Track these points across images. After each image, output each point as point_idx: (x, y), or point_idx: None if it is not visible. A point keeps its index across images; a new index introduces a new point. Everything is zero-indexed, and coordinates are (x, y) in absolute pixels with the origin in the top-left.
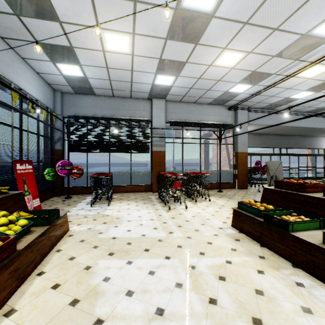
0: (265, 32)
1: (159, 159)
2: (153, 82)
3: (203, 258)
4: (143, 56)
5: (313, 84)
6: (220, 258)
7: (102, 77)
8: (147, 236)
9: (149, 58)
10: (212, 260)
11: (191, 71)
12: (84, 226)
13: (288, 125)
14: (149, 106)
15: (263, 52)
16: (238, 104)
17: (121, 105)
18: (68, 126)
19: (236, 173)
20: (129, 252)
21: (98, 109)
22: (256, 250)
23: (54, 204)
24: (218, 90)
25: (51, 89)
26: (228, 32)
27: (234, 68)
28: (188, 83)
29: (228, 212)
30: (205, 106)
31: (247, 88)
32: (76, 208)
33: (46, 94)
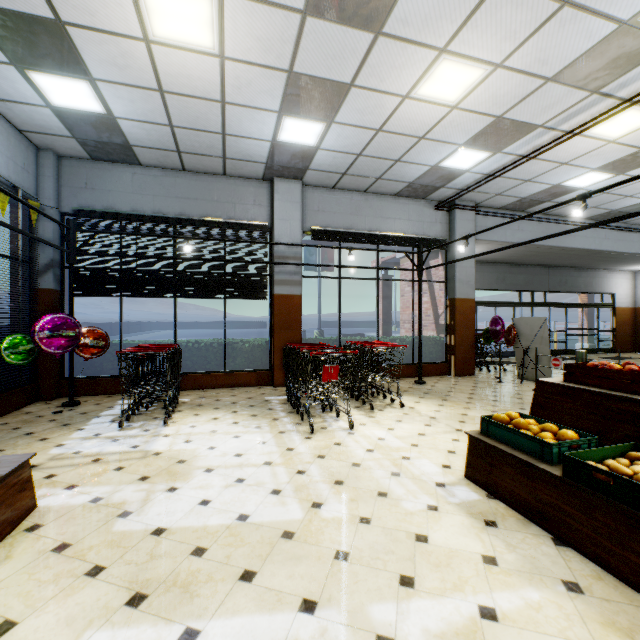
0: (541, 8)
1: (289, 312)
2: (275, 136)
3: (412, 600)
4: (249, 62)
5: (615, 155)
6: (461, 597)
7: (152, 117)
8: (251, 520)
9: (263, 68)
10: (438, 608)
11: (361, 110)
12: (82, 493)
13: (553, 245)
14: (266, 195)
15: (528, 66)
16: (458, 196)
17: (201, 190)
18: (70, 233)
19: (452, 344)
20: (193, 589)
21: (148, 199)
22: (550, 560)
23: (26, 424)
24: (417, 163)
25: (28, 145)
26: (455, 3)
27: (459, 107)
28: (353, 142)
29: (447, 435)
30: (389, 199)
31: (479, 160)
32: (81, 434)
33: (12, 155)
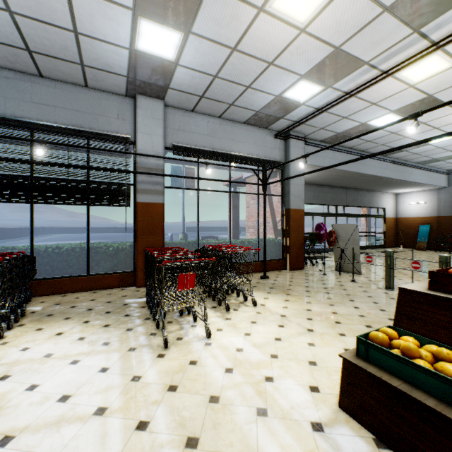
0: None
1: (152, 219)
2: (132, 43)
3: None
4: None
5: (410, 100)
6: None
7: None
8: None
9: None
10: None
11: (218, 20)
12: None
13: (355, 171)
14: (130, 110)
15: None
16: (294, 126)
17: (61, 98)
18: None
19: (287, 244)
20: None
21: None
22: None
23: None
24: (264, 91)
25: None
26: None
27: (307, 30)
28: (210, 61)
29: (302, 337)
30: (239, 126)
31: (313, 93)
32: None
33: None
